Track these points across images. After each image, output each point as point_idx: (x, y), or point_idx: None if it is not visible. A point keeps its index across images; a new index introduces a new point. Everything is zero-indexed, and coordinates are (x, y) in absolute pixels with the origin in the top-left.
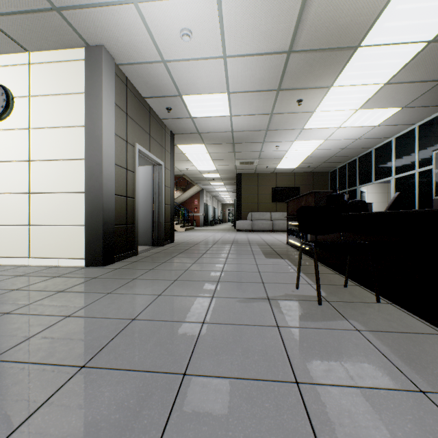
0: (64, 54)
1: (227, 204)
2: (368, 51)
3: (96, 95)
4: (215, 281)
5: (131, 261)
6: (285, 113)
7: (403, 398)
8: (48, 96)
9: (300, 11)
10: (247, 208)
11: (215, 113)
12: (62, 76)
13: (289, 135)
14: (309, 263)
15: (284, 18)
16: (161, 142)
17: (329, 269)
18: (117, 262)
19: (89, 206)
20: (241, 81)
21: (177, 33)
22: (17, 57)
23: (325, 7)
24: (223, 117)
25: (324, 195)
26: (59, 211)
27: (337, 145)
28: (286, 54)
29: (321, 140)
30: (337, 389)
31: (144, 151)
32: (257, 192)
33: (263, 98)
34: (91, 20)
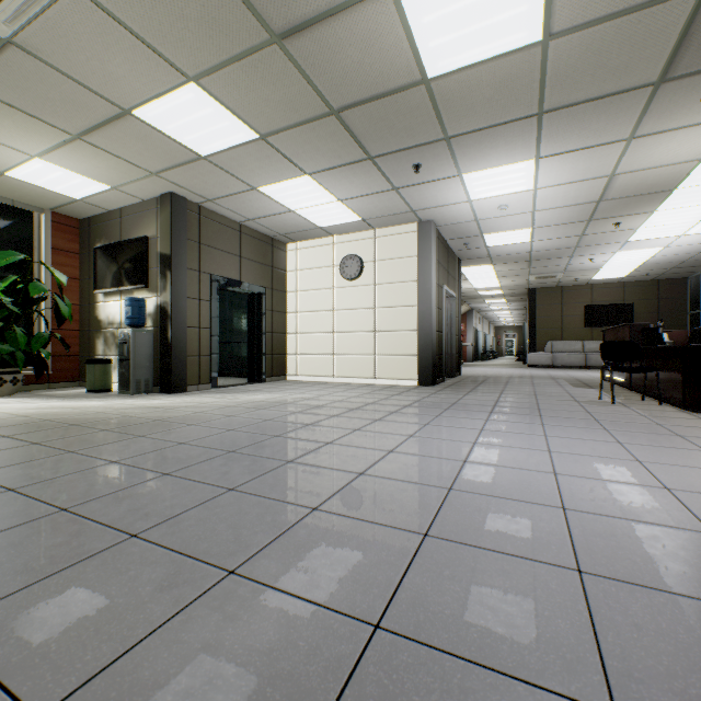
0: (401, 228)
1: (504, 328)
2: (688, 190)
3: (426, 258)
4: (532, 395)
5: (448, 385)
6: (599, 233)
7: (632, 416)
8: (389, 260)
9: (605, 184)
10: (544, 335)
11: (513, 241)
12: (400, 245)
13: (607, 248)
14: (621, 391)
15: (591, 189)
16: (453, 274)
17: (639, 395)
18: (437, 385)
19: (422, 341)
20: (548, 220)
21: (495, 207)
22: (366, 234)
23: (629, 180)
24: (522, 243)
25: (639, 327)
26: (397, 345)
27: (687, 250)
28: (595, 202)
29: (658, 248)
30: (604, 413)
31: (446, 289)
32: (560, 313)
33: (571, 227)
34: (432, 211)
